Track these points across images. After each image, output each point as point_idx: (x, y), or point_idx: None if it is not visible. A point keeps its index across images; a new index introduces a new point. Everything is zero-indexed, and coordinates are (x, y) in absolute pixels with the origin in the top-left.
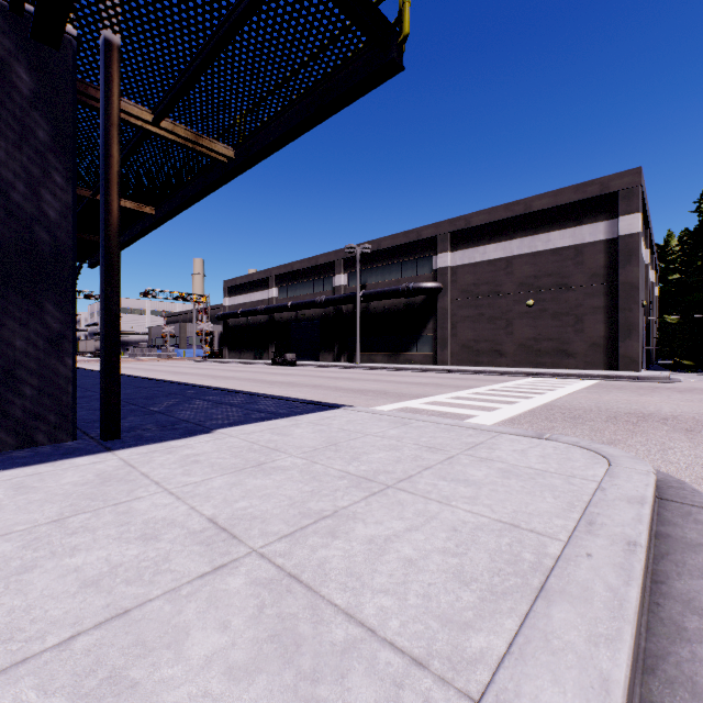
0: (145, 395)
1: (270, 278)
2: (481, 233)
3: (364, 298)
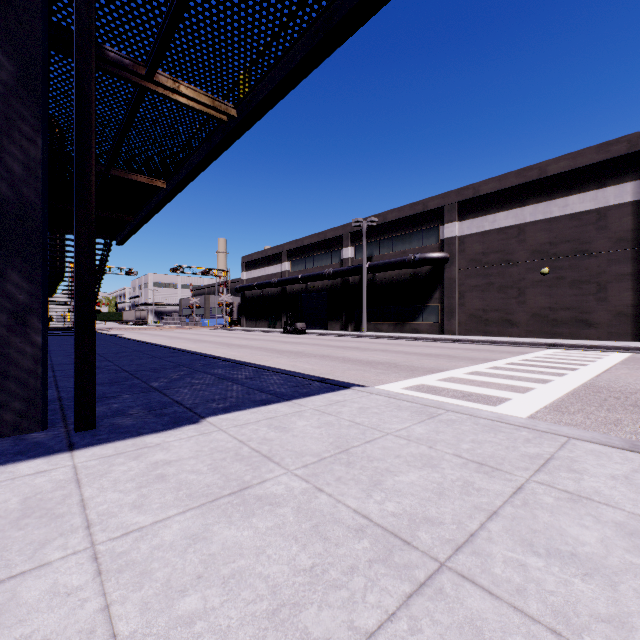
0: (154, 367)
1: (282, 253)
2: (490, 201)
3: (370, 269)
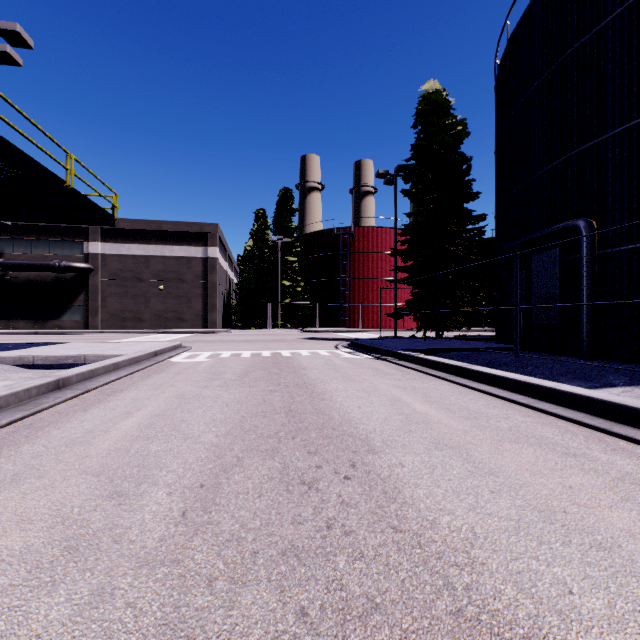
0: None
1: None
2: (127, 234)
3: (3, 267)
